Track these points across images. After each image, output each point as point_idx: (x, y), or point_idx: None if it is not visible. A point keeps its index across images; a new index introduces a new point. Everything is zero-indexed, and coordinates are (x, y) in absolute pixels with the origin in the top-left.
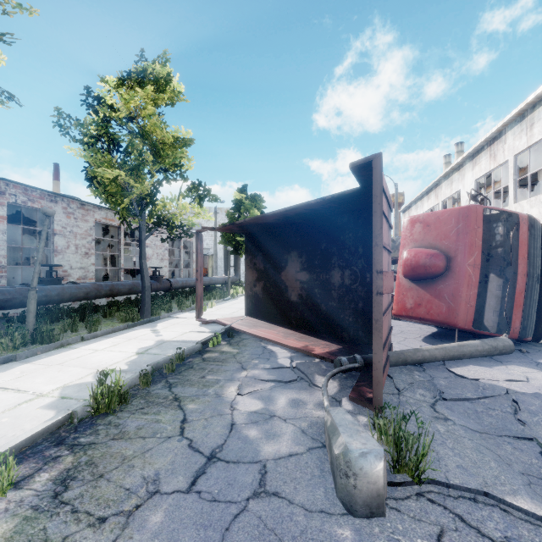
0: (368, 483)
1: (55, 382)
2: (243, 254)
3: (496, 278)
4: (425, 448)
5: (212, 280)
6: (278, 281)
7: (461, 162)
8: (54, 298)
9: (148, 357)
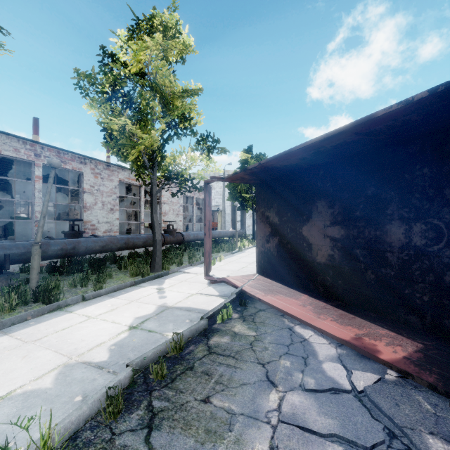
0: None
1: (2, 383)
2: (248, 209)
3: None
4: None
5: (220, 233)
6: (297, 237)
7: None
8: (70, 251)
9: (140, 337)
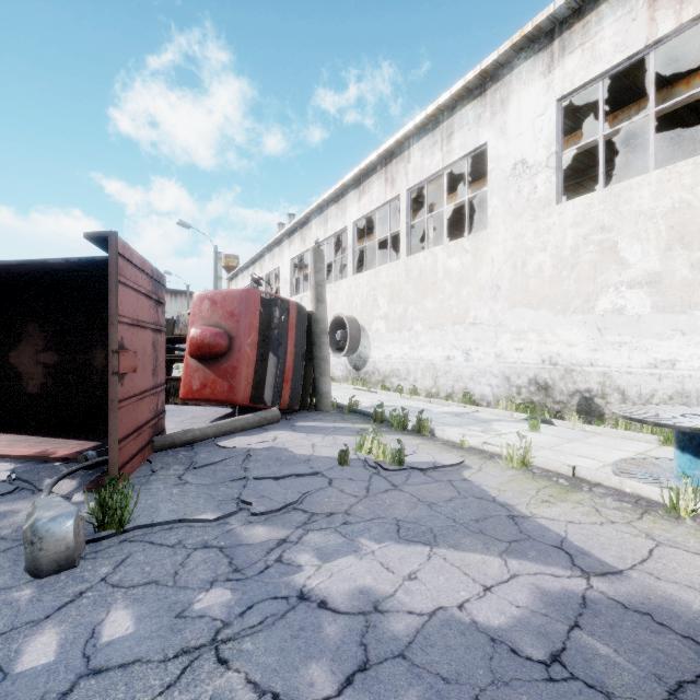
0: (57, 541)
1: None
2: None
3: (273, 356)
4: (128, 500)
5: None
6: (3, 366)
7: (280, 237)
8: None
9: None
